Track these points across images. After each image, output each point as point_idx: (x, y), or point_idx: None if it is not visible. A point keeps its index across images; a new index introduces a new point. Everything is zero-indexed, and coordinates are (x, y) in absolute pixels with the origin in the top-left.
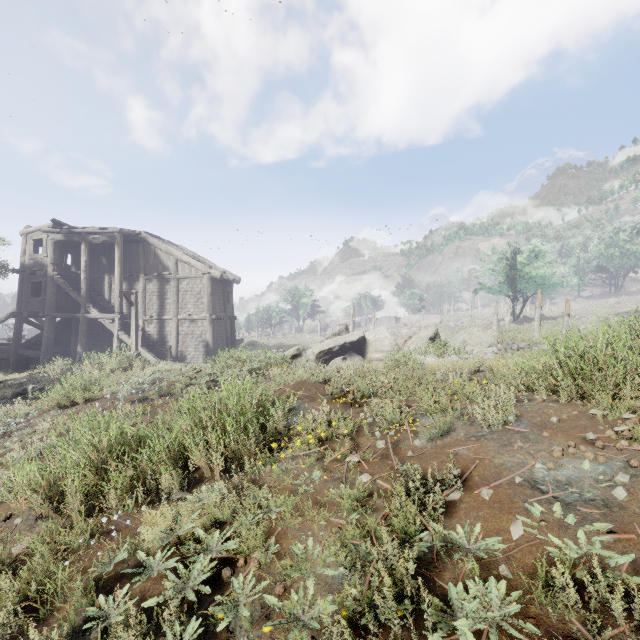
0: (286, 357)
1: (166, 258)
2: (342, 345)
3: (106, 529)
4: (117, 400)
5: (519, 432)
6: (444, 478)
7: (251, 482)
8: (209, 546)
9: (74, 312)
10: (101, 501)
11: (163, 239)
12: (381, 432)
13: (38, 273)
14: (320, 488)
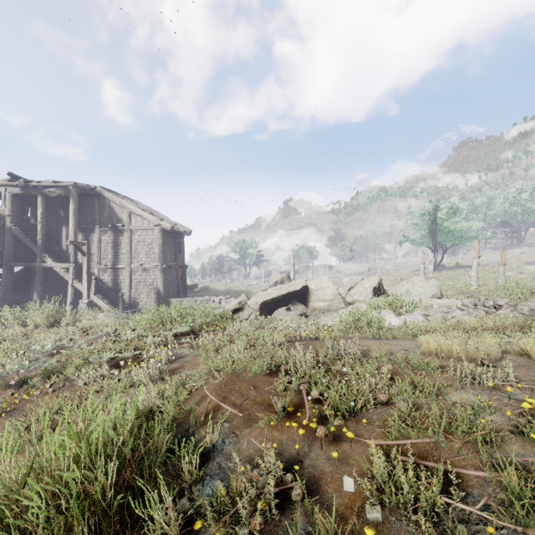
0: (227, 311)
1: (120, 211)
2: (285, 294)
3: None
4: None
5: None
6: None
7: None
8: None
9: (33, 261)
10: None
11: (119, 194)
12: None
13: None
14: None
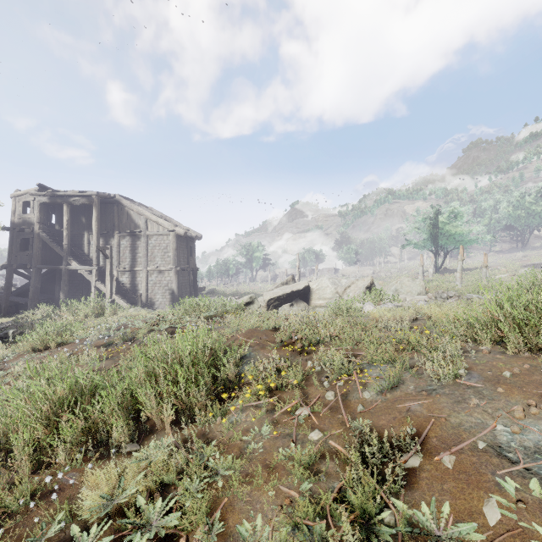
0: (240, 304)
1: (137, 218)
2: (289, 293)
3: (50, 487)
4: (85, 345)
5: (472, 387)
6: (399, 438)
7: (201, 435)
8: (149, 519)
9: (58, 264)
10: (52, 452)
11: (135, 201)
12: (329, 382)
13: (26, 230)
14: (270, 446)
